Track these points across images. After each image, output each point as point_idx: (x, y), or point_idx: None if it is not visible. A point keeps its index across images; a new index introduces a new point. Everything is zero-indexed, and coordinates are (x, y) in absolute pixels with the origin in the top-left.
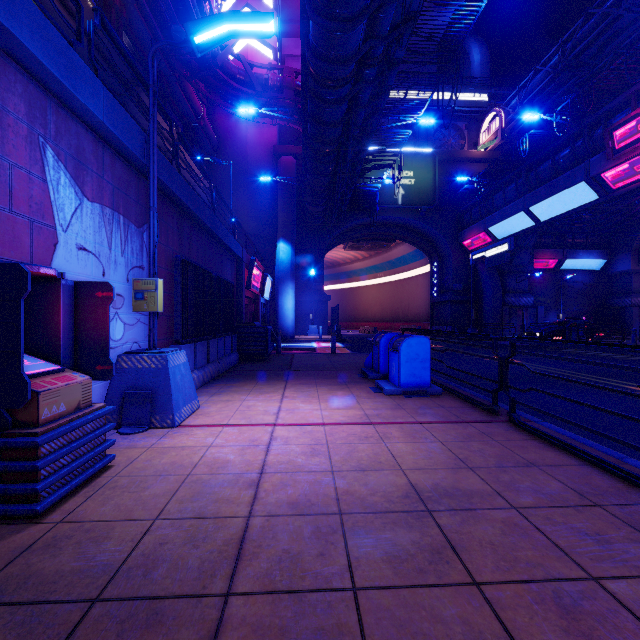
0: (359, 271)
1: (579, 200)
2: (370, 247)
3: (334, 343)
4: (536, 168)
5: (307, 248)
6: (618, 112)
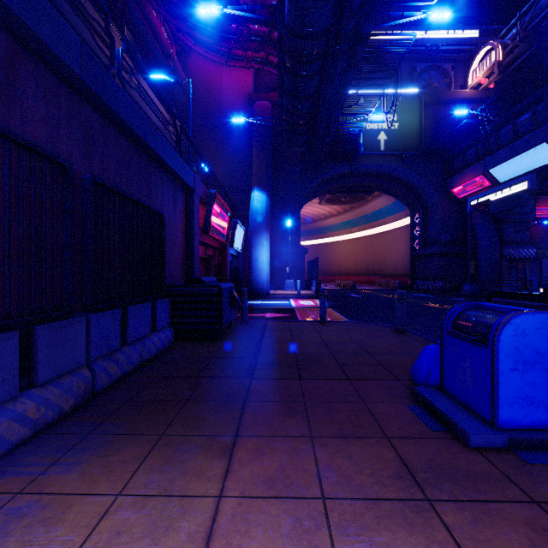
0: (333, 227)
1: None
2: (346, 201)
3: (323, 307)
4: None
5: (283, 199)
6: None
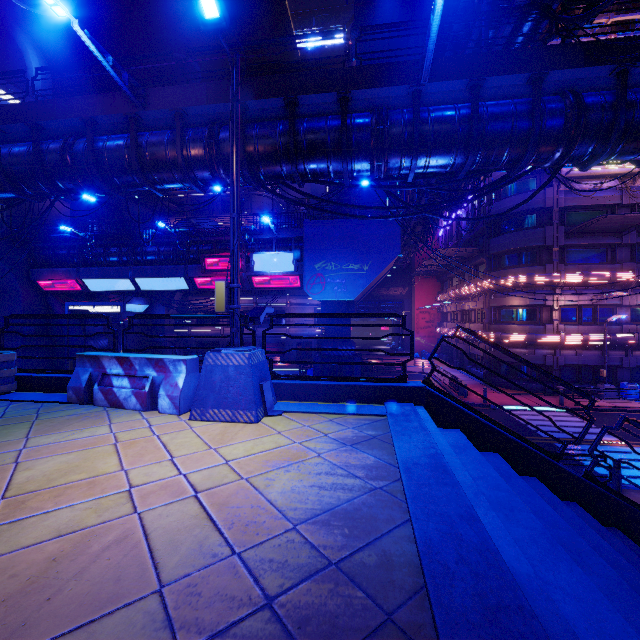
0: None
1: (176, 286)
2: None
3: None
4: (143, 249)
5: None
6: (202, 242)
